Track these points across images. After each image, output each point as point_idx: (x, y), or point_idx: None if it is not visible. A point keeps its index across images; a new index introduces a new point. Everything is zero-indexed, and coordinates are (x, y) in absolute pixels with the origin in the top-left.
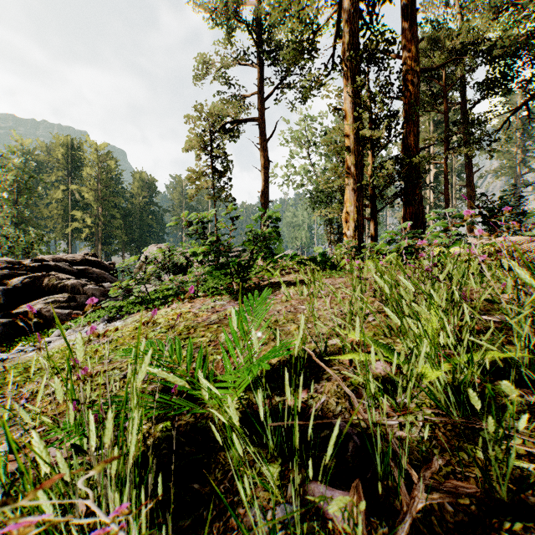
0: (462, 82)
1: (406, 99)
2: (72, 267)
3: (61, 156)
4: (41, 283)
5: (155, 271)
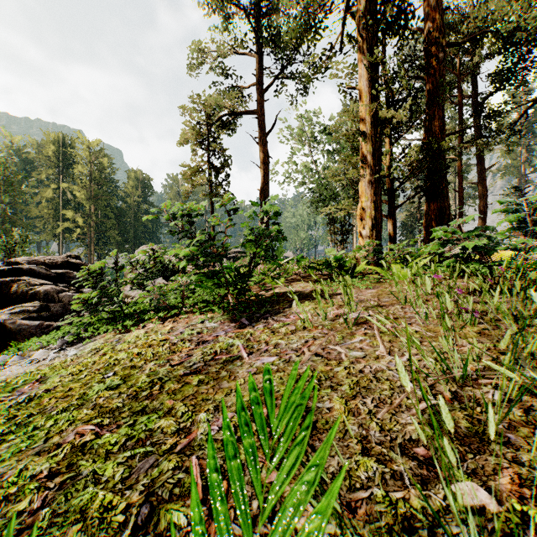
0: (474, 73)
1: (430, 77)
2: (49, 270)
3: (52, 154)
4: (9, 290)
5: (134, 277)
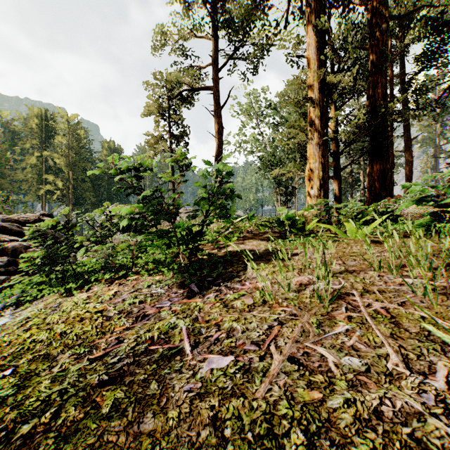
0: (401, 55)
1: (373, 47)
2: (22, 227)
3: (35, 126)
4: None
5: (91, 235)
